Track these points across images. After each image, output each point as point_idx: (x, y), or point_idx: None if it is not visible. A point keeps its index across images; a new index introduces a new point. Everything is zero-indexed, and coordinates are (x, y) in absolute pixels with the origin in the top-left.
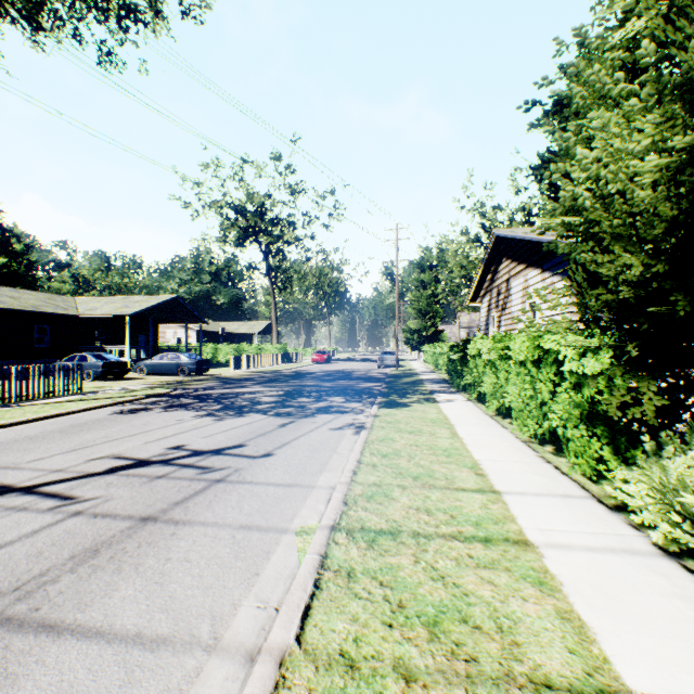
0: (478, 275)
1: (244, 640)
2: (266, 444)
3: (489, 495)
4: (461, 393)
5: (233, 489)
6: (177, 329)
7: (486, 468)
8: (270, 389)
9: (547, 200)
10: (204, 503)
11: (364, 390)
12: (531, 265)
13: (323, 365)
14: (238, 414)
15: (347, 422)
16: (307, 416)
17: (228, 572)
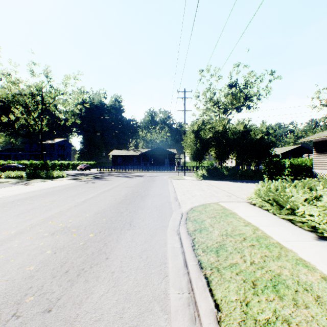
0: None
1: None
2: None
3: None
4: None
5: None
6: None
7: None
8: None
9: None
10: None
11: None
12: None
13: None
14: None
15: None
16: None
17: None
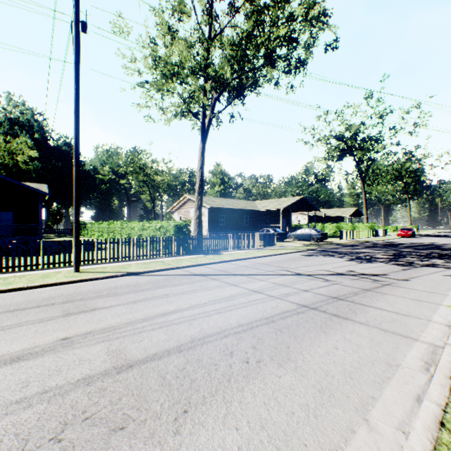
0: None
1: (441, 322)
2: (399, 275)
3: None
4: None
5: (397, 288)
6: (297, 215)
7: None
8: (377, 251)
9: None
10: (386, 290)
11: None
12: None
13: (408, 239)
14: (368, 262)
15: None
16: (418, 267)
17: (418, 308)
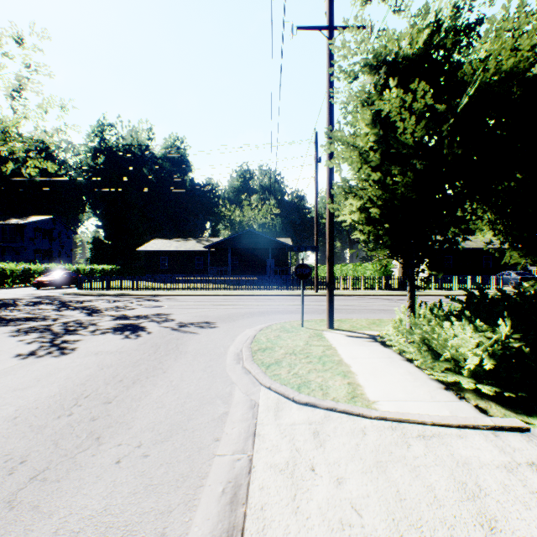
0: None
1: None
2: None
3: None
4: None
5: None
6: None
7: None
8: None
9: None
10: None
11: None
12: None
13: None
14: None
15: None
16: None
17: None
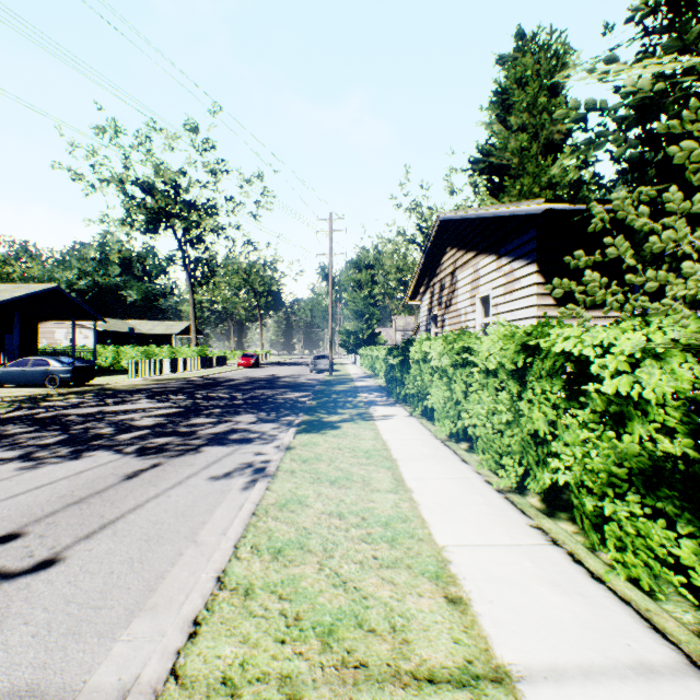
0: (419, 269)
1: None
2: (68, 527)
3: (493, 697)
4: (402, 404)
5: None
6: (70, 328)
7: (462, 577)
8: (161, 405)
9: (486, 195)
10: None
11: (287, 403)
12: (484, 251)
13: (249, 371)
14: (73, 454)
15: (244, 460)
16: (186, 453)
17: None
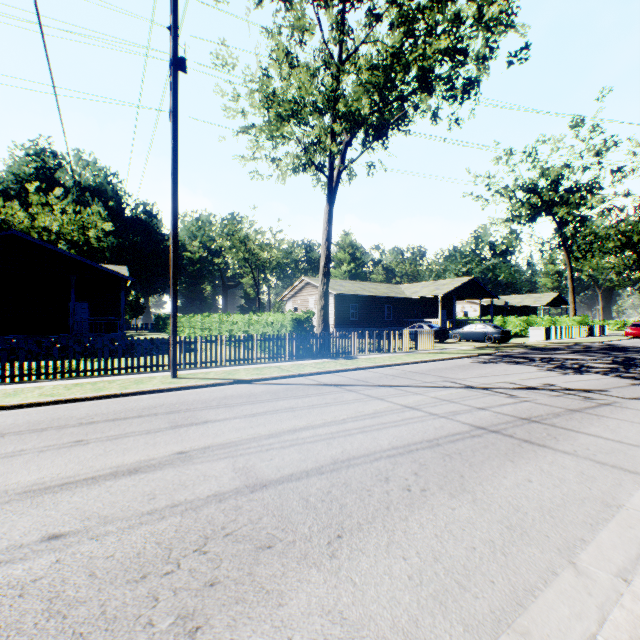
0: None
1: None
2: (627, 392)
3: None
4: None
5: (622, 410)
6: (463, 304)
7: None
8: (591, 358)
9: None
10: (605, 411)
11: None
12: None
13: None
14: (576, 372)
15: None
16: None
17: None
